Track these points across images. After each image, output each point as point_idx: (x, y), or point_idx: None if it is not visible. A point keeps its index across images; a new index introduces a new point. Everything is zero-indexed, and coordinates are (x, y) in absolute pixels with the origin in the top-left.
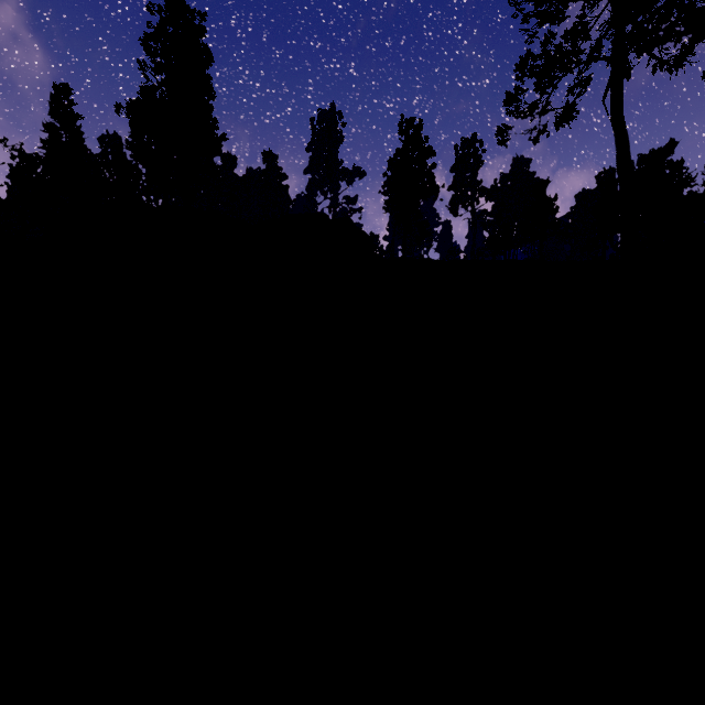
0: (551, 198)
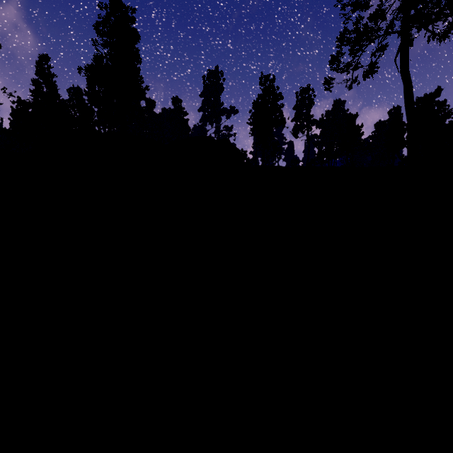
0: (359, 126)
